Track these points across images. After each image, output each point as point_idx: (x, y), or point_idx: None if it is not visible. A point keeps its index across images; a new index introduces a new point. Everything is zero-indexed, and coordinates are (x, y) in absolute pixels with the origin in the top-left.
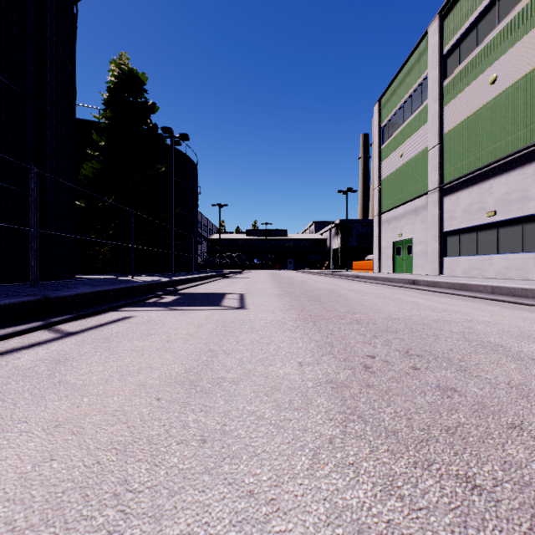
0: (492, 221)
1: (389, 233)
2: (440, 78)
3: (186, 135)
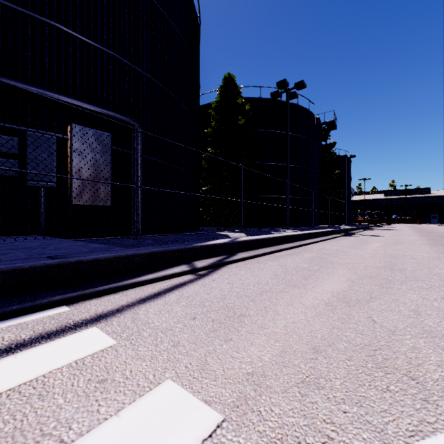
0: None
1: None
2: None
3: (354, 156)
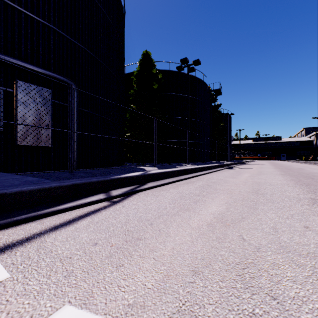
0: None
1: None
2: None
3: (233, 114)
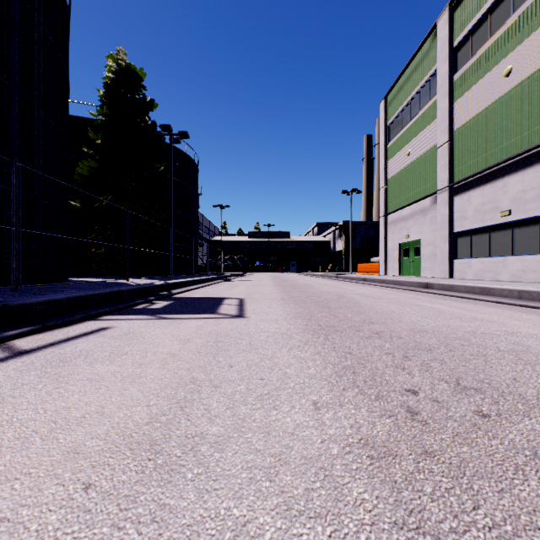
0: (507, 221)
1: (395, 234)
2: (450, 73)
3: (186, 133)
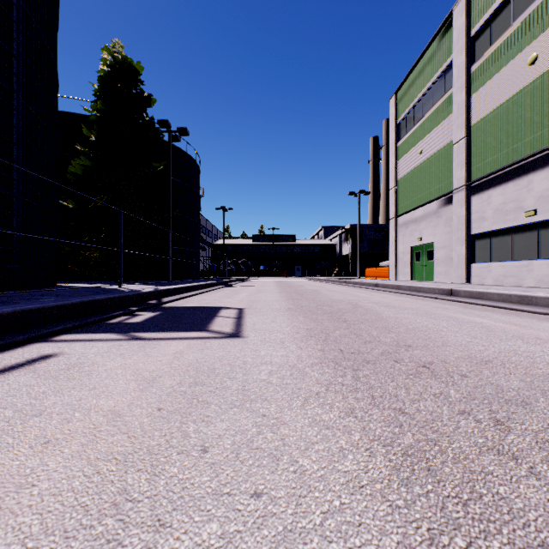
0: (532, 222)
1: (406, 237)
2: (468, 64)
3: (185, 130)
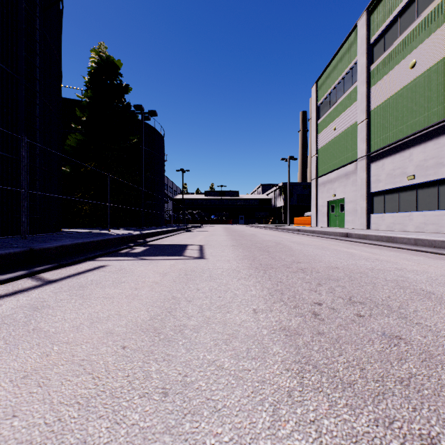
0: (412, 184)
1: (324, 194)
2: (368, 64)
3: (155, 112)
